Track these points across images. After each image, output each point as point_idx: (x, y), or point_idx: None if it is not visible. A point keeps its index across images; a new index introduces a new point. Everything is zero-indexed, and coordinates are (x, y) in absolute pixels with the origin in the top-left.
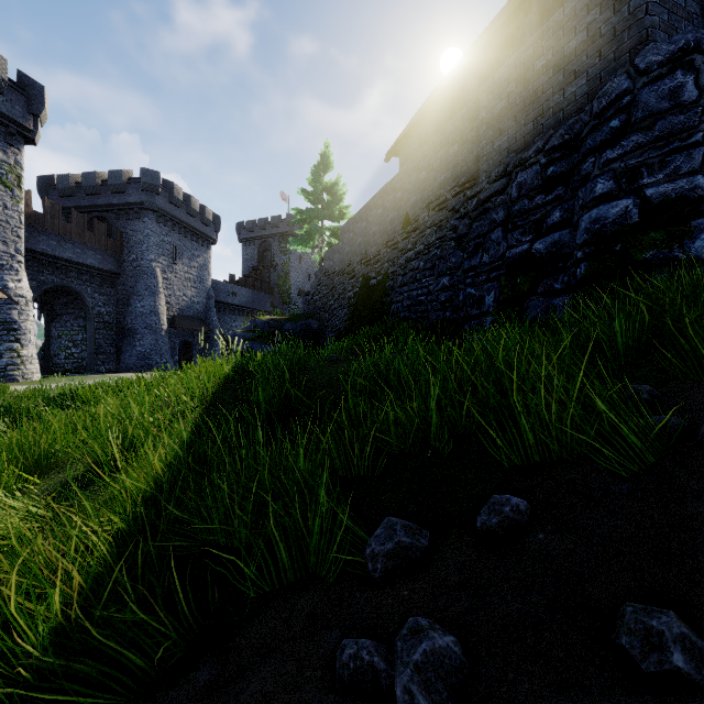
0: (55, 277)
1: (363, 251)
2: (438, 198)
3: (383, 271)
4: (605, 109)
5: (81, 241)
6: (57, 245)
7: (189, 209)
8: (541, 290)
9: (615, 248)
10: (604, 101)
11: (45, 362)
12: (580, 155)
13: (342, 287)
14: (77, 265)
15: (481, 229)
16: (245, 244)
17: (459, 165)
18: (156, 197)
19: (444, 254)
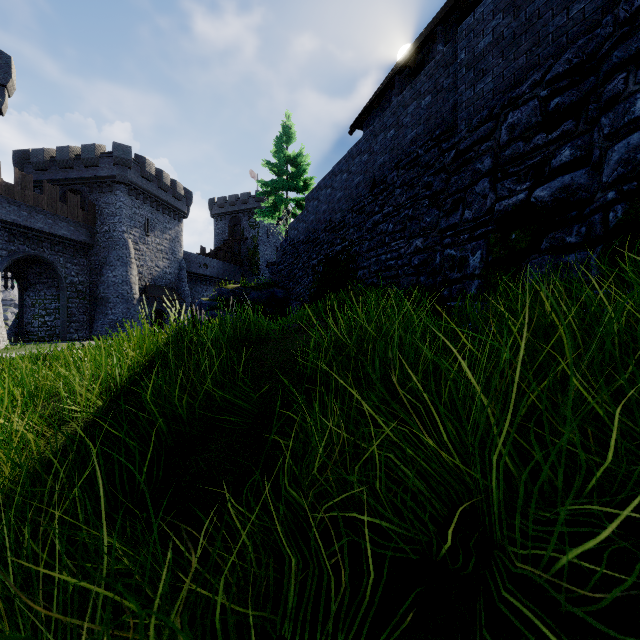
0: (27, 247)
1: (328, 218)
2: (408, 156)
3: (348, 236)
4: (639, 10)
5: (53, 212)
6: (28, 216)
7: (161, 183)
8: (546, 246)
9: None
10: (638, 0)
11: (19, 330)
12: (600, 75)
13: (307, 255)
14: (49, 236)
15: (461, 182)
16: (217, 219)
17: (432, 117)
18: (128, 171)
19: (417, 214)
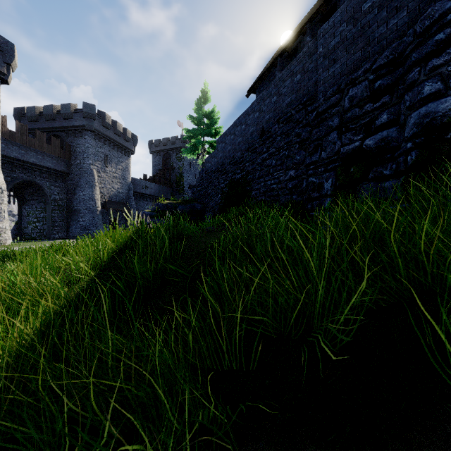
0: (24, 175)
1: (231, 155)
2: (285, 114)
3: (245, 168)
4: (428, 28)
5: (42, 151)
6: (25, 153)
7: (116, 130)
8: (372, 176)
9: (446, 136)
10: (427, 22)
11: (18, 232)
12: (405, 68)
13: (217, 181)
14: (39, 167)
15: (319, 133)
16: (154, 155)
17: (301, 89)
18: (93, 122)
19: (291, 154)
